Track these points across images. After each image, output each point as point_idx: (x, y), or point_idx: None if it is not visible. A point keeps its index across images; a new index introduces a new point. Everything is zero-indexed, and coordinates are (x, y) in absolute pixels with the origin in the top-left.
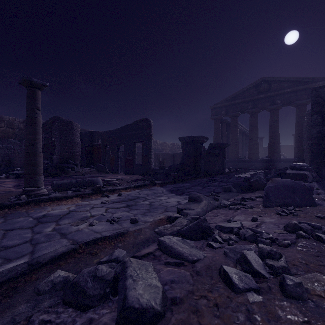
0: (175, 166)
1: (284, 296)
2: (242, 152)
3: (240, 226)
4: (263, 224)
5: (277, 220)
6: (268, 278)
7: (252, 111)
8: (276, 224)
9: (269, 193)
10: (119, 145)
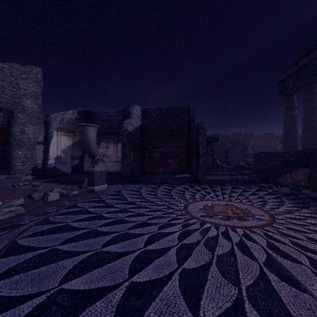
0: None
1: None
2: None
3: None
4: None
5: None
6: None
7: None
8: None
9: None
10: None
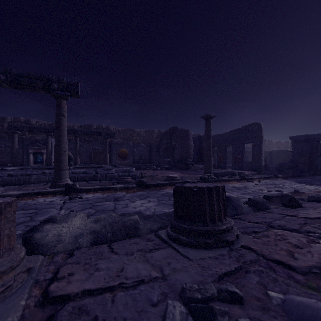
0: (287, 163)
1: None
2: None
3: None
4: None
5: None
6: None
7: None
8: None
9: None
10: (227, 146)
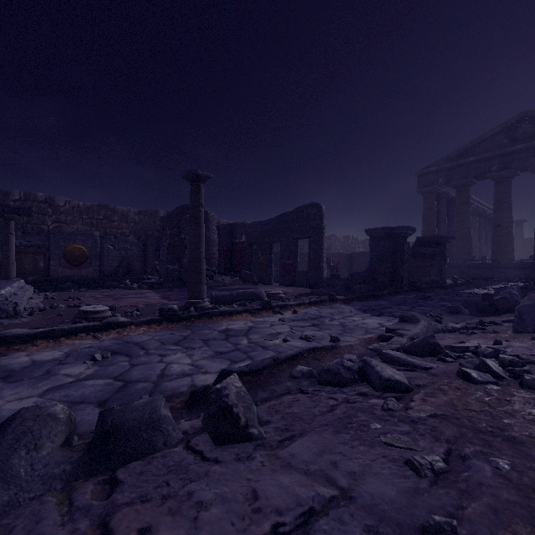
0: (360, 274)
1: (521, 387)
2: (479, 249)
3: (477, 345)
4: (509, 348)
5: (531, 345)
6: (508, 379)
7: (500, 176)
8: (528, 348)
9: (524, 314)
10: (272, 243)
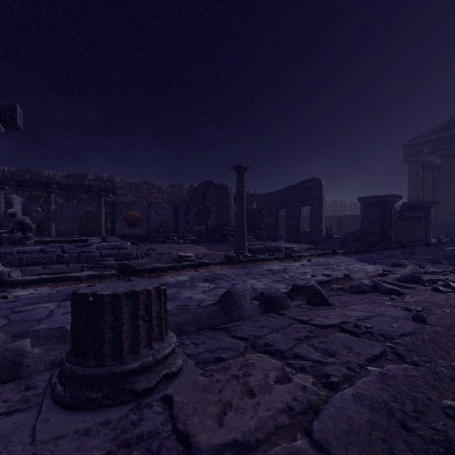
0: (353, 234)
1: None
2: None
3: (447, 278)
4: None
5: None
6: None
7: None
8: None
9: None
10: (279, 209)
